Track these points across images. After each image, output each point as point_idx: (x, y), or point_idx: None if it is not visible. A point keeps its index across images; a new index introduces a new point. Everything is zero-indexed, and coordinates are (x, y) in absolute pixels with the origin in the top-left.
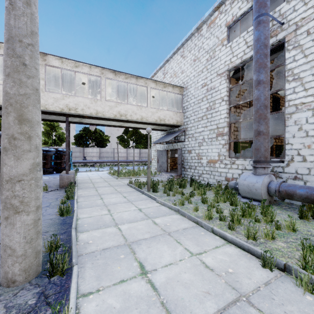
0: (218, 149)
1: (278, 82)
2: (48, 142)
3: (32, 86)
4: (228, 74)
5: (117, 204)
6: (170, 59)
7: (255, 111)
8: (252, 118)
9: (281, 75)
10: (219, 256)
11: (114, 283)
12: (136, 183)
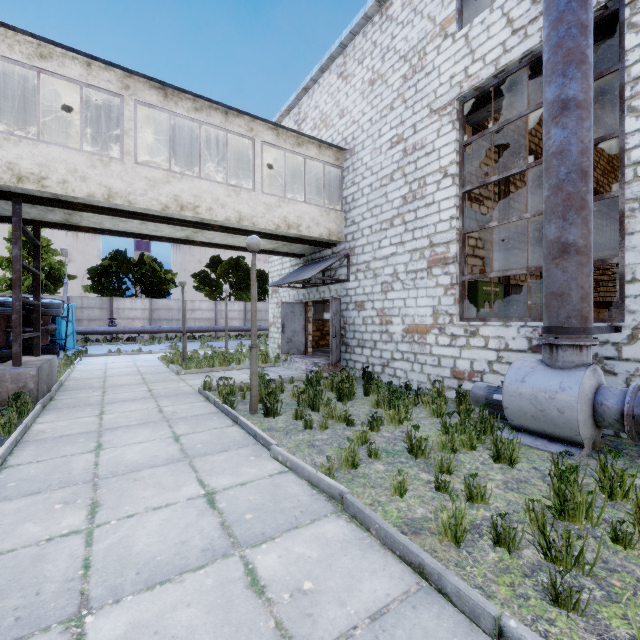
0: (433, 298)
1: None
2: (23, 284)
3: None
4: (460, 108)
5: (137, 474)
6: (311, 86)
7: (554, 186)
8: (526, 217)
9: None
10: None
11: None
12: (221, 389)
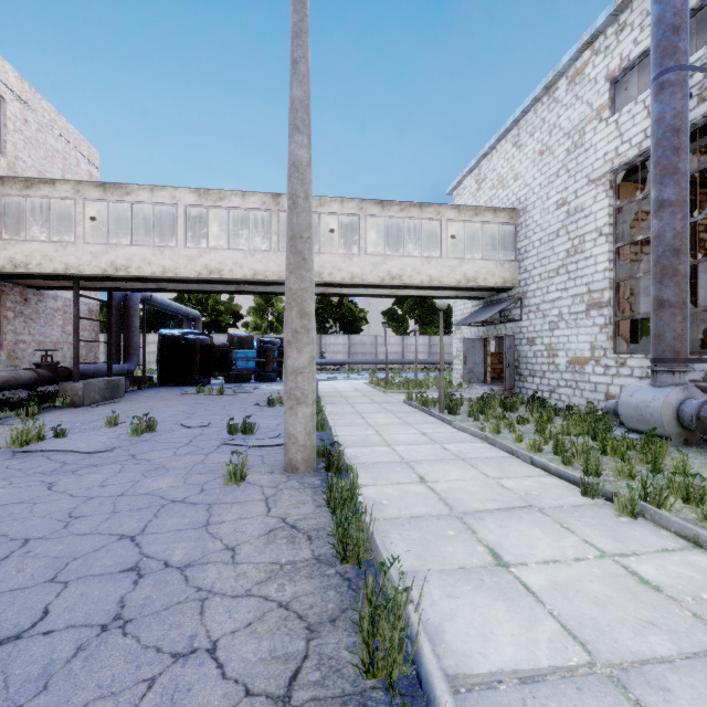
0: (591, 335)
1: None
2: (261, 326)
3: (310, 279)
4: (613, 179)
5: (387, 426)
6: (490, 152)
7: (654, 260)
8: None
9: None
10: (526, 482)
11: (391, 483)
12: (419, 400)
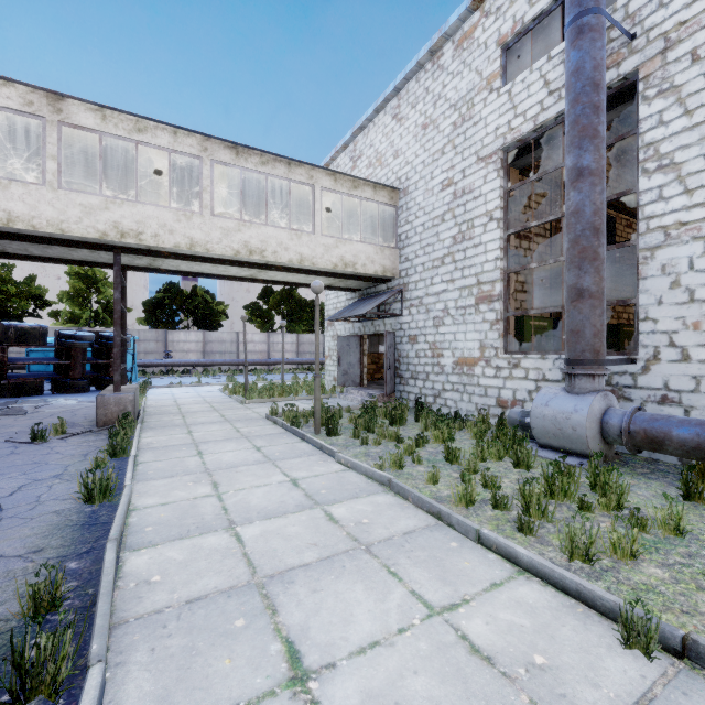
0: (480, 333)
1: (613, 182)
2: (81, 317)
3: None
4: (504, 157)
5: (236, 469)
6: (367, 125)
7: (572, 240)
8: (561, 260)
9: (619, 166)
10: (502, 613)
11: None
12: (286, 414)
